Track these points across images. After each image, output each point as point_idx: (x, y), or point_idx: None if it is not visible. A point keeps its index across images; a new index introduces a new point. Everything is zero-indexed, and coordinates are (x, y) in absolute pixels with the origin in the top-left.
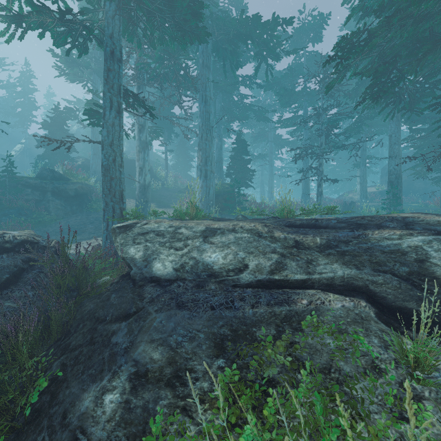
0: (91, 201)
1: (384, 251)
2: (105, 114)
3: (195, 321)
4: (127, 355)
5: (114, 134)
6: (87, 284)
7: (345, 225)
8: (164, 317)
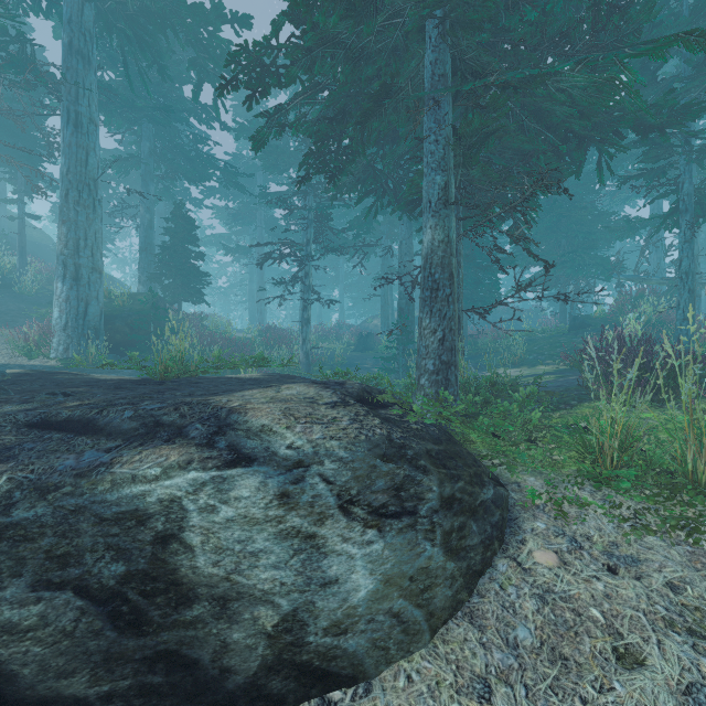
0: None
1: (103, 516)
2: None
3: None
4: None
5: None
6: None
7: (135, 426)
8: None
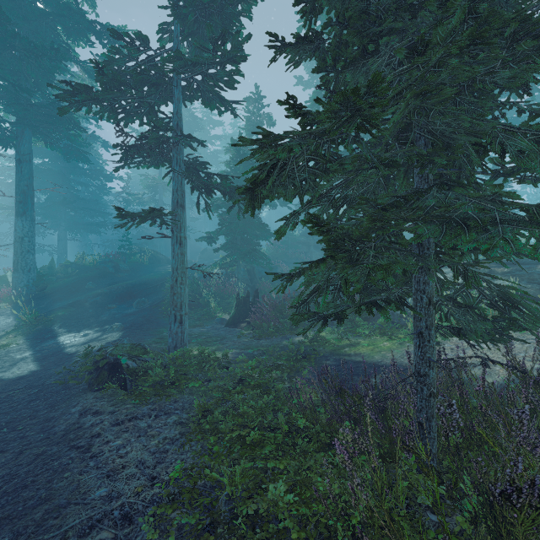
0: None
1: (539, 274)
2: None
3: None
4: None
5: None
6: None
7: (535, 262)
8: None
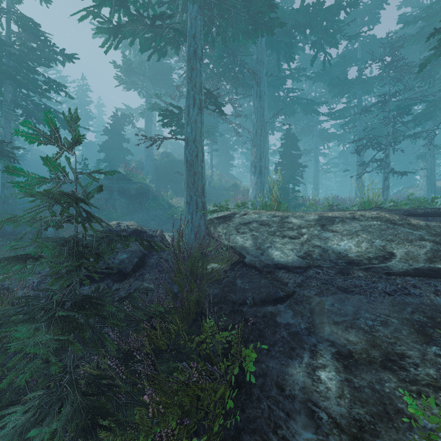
0: (149, 200)
1: None
2: (189, 112)
3: (377, 305)
4: (314, 335)
5: (197, 131)
6: (202, 270)
7: None
8: (333, 300)
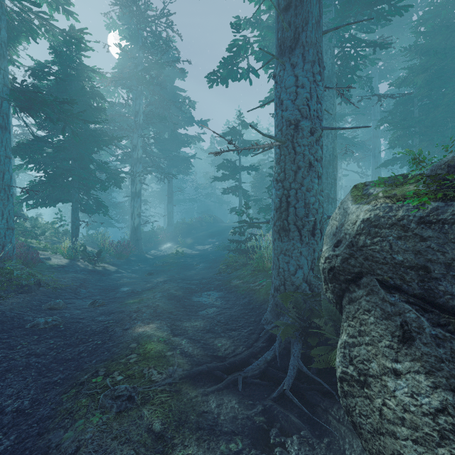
0: None
1: None
2: None
3: None
4: None
5: None
6: None
7: None
8: None
